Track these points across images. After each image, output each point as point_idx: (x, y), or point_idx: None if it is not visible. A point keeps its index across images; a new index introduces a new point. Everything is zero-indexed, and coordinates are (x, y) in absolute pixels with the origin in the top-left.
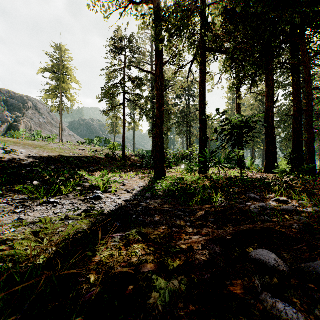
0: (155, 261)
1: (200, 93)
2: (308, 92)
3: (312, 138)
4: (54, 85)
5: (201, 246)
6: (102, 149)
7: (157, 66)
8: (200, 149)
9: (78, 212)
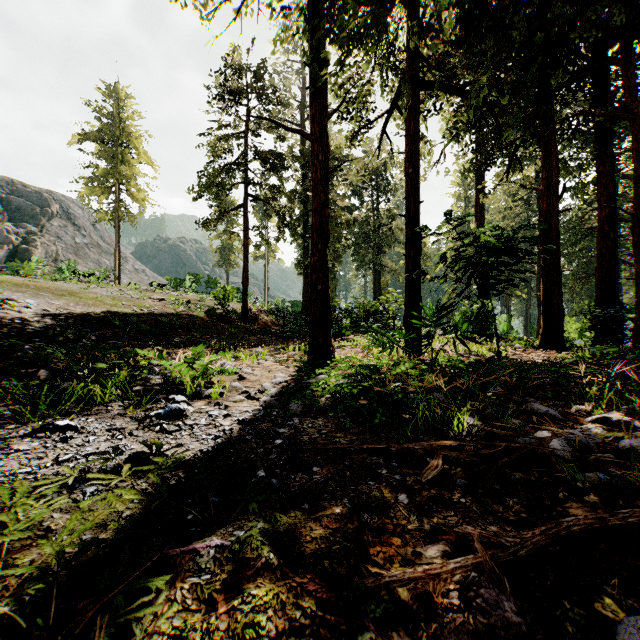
0: None
1: (407, 178)
2: (638, 176)
3: None
4: (103, 169)
5: (458, 592)
6: (201, 298)
7: (315, 118)
8: (408, 299)
9: (120, 457)
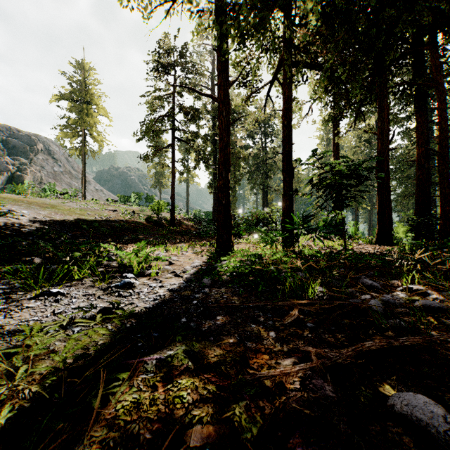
0: (217, 417)
1: (283, 128)
2: (442, 126)
3: (447, 193)
4: (73, 119)
5: (299, 382)
6: (142, 209)
7: (221, 87)
8: (284, 210)
9: (93, 311)
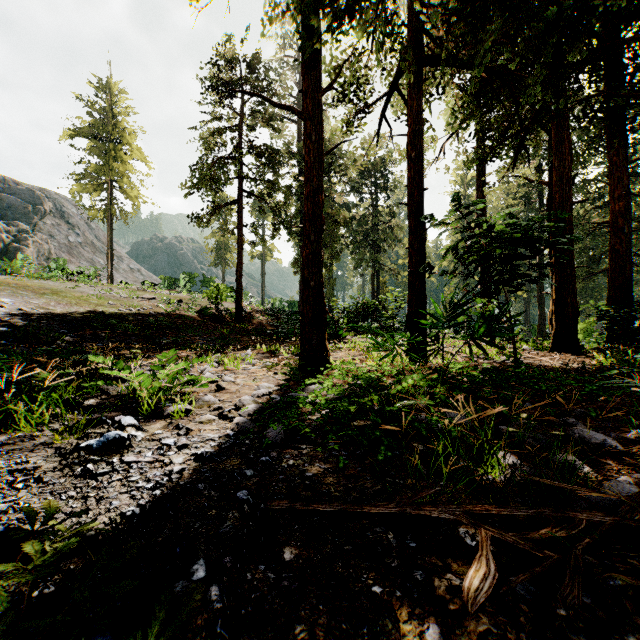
0: None
1: (410, 162)
2: None
3: None
4: (95, 165)
5: None
6: (194, 297)
7: (308, 93)
8: (411, 297)
9: None
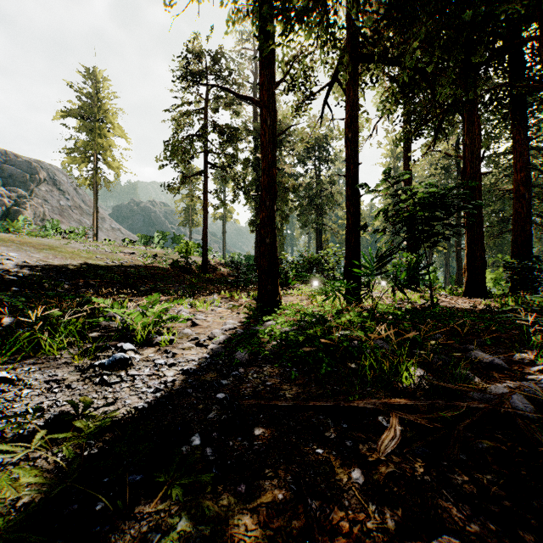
0: None
1: (347, 142)
2: None
3: None
4: (83, 141)
5: None
6: (167, 252)
7: (264, 86)
8: (348, 252)
9: (45, 416)
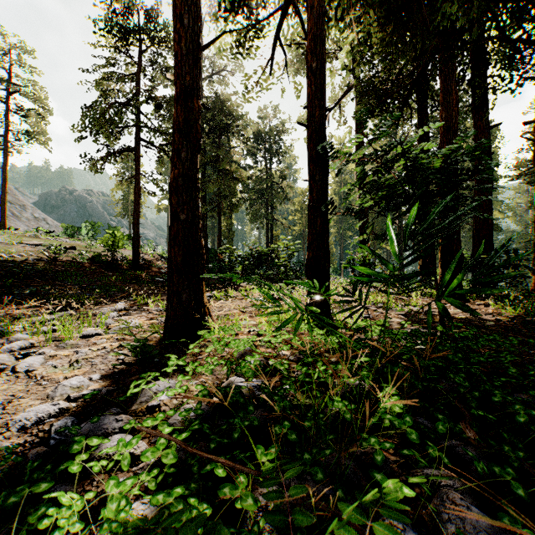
0: None
1: (311, 74)
2: None
3: None
4: None
5: None
6: (89, 244)
7: None
8: (312, 239)
9: None
